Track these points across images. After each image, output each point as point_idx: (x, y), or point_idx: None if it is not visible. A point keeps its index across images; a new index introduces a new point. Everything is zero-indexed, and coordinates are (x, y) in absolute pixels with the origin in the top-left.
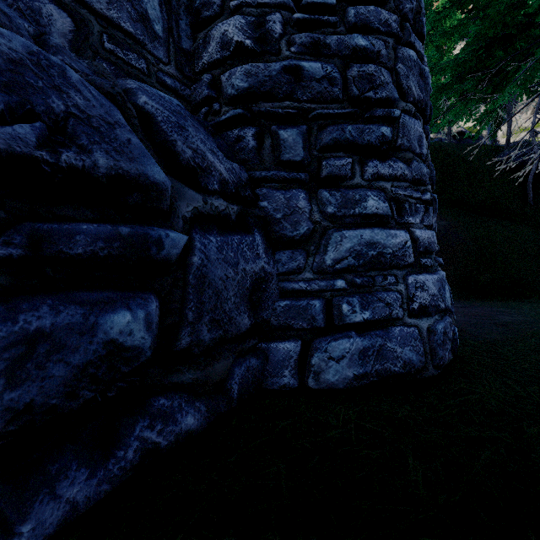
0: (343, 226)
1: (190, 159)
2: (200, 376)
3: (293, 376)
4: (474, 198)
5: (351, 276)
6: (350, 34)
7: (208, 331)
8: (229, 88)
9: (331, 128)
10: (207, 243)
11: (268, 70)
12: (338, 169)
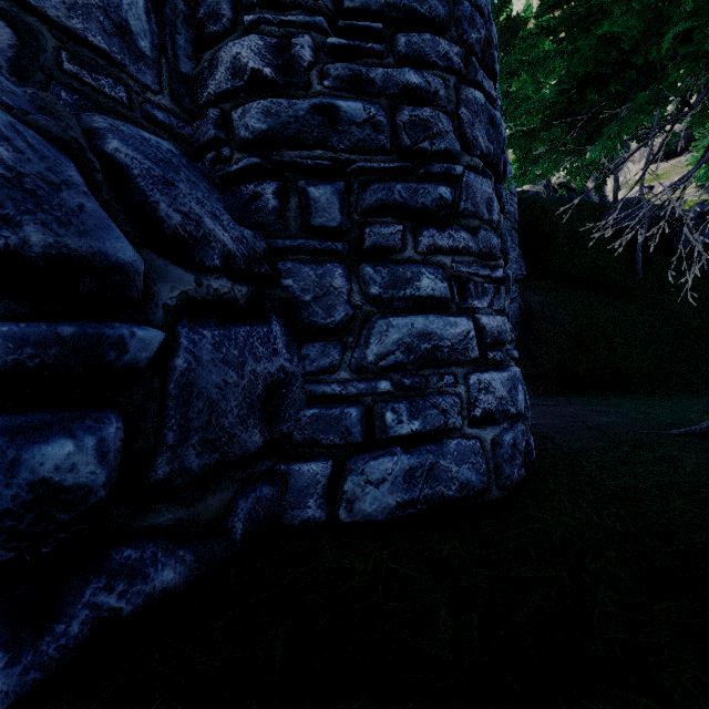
0: (391, 311)
1: (178, 227)
2: (184, 516)
3: (320, 507)
4: (575, 268)
5: (399, 376)
6: (401, 67)
7: (198, 455)
8: (243, 129)
9: (375, 186)
10: (198, 339)
11: (294, 109)
12: (385, 238)
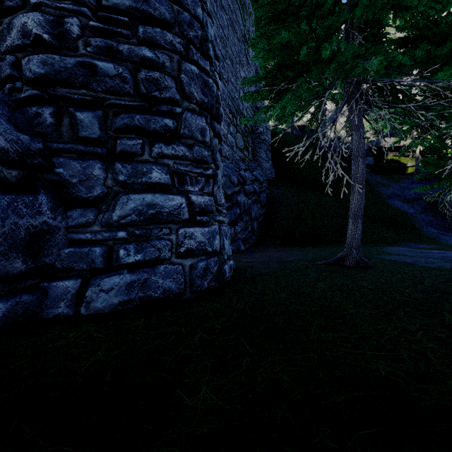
0: (133, 191)
1: None
2: None
3: (68, 307)
4: (301, 174)
5: (133, 228)
6: (142, 46)
7: None
8: (28, 71)
9: (123, 115)
10: None
11: (64, 62)
12: (130, 147)
